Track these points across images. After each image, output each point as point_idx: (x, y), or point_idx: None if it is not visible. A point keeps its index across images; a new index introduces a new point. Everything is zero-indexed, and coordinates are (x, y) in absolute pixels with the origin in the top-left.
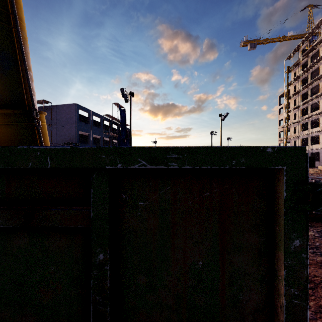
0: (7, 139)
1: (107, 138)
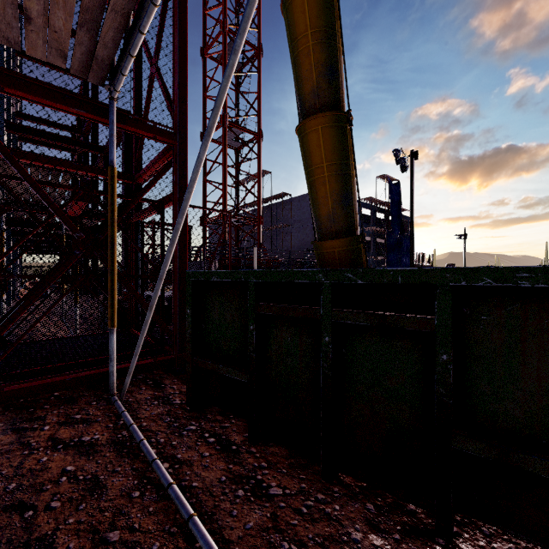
0: (345, 260)
1: (367, 237)
